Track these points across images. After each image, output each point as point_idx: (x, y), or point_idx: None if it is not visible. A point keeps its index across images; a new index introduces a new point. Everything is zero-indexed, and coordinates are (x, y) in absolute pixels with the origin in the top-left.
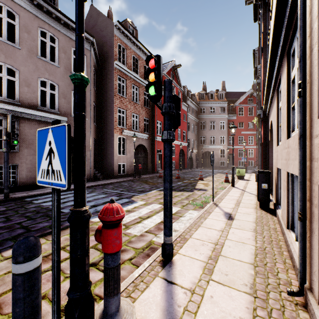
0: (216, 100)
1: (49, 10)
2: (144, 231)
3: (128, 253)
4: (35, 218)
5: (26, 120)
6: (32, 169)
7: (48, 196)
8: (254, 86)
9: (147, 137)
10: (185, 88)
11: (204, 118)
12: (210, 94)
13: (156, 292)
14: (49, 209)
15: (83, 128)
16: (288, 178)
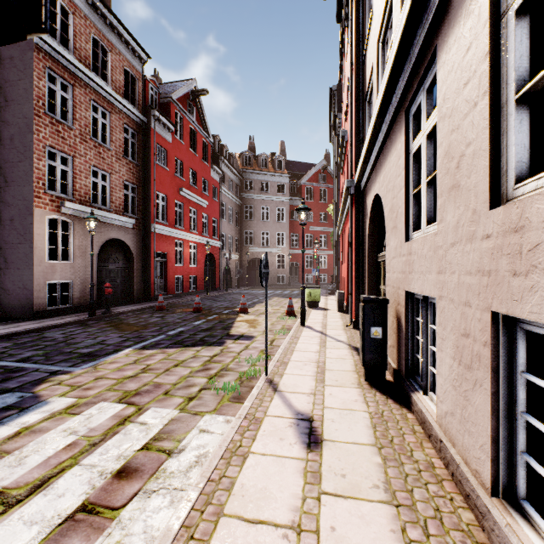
0: (270, 170)
1: None
2: None
3: None
4: None
5: None
6: None
7: None
8: (328, 158)
9: (133, 225)
10: (216, 139)
11: (251, 200)
12: (261, 158)
13: None
14: None
15: None
16: (497, 333)
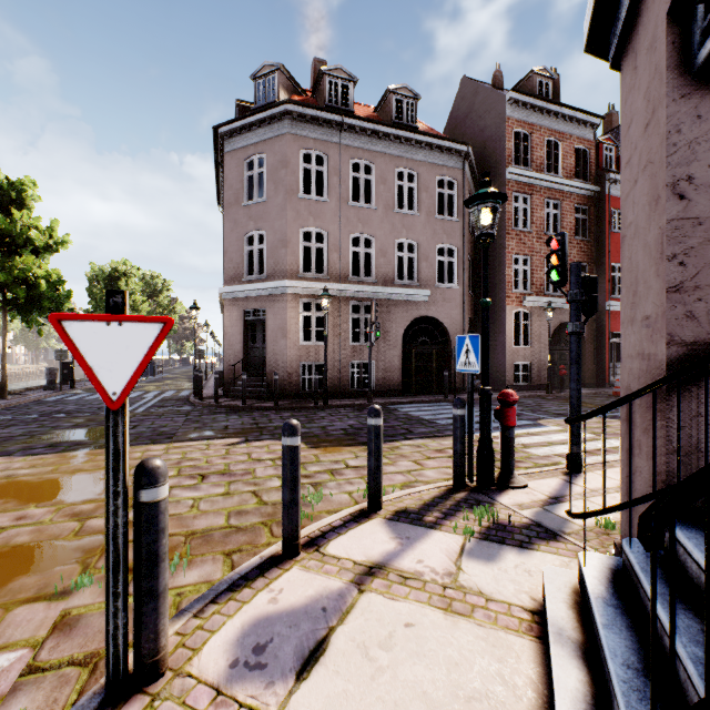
0: None
1: (407, 138)
2: (550, 454)
3: (525, 464)
4: (410, 423)
5: (381, 302)
6: (388, 369)
7: (411, 405)
8: None
9: None
10: None
11: None
12: None
13: (551, 483)
14: (421, 418)
15: (488, 335)
16: None
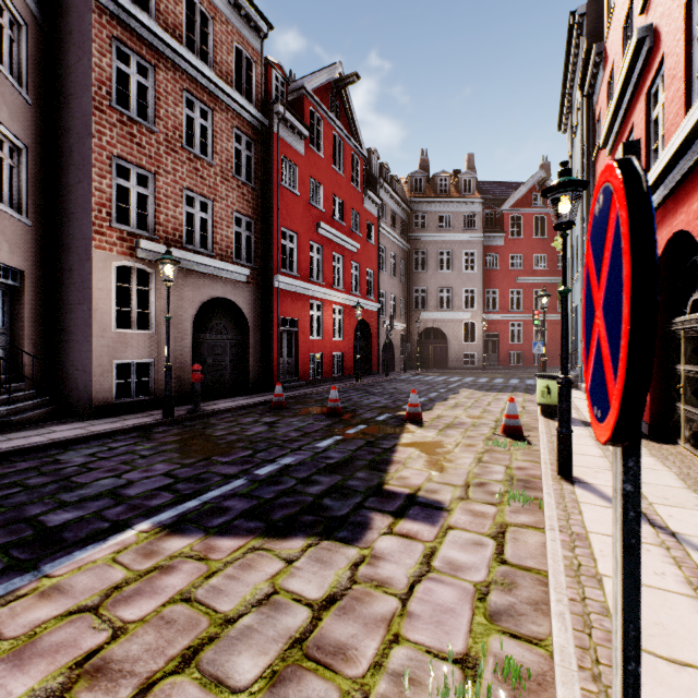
0: (453, 196)
1: None
2: None
3: None
4: None
5: None
6: None
7: None
8: (546, 169)
9: (248, 278)
10: (372, 155)
11: (424, 242)
12: (438, 180)
13: None
14: None
15: None
16: None
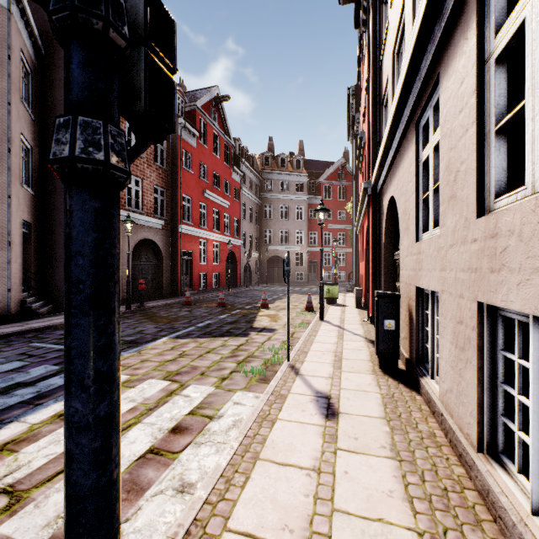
0: (289, 170)
1: None
2: None
3: None
4: None
5: None
6: None
7: None
8: (347, 155)
9: (162, 226)
10: (237, 142)
11: (271, 199)
12: (280, 159)
13: None
14: None
15: None
16: (482, 319)
